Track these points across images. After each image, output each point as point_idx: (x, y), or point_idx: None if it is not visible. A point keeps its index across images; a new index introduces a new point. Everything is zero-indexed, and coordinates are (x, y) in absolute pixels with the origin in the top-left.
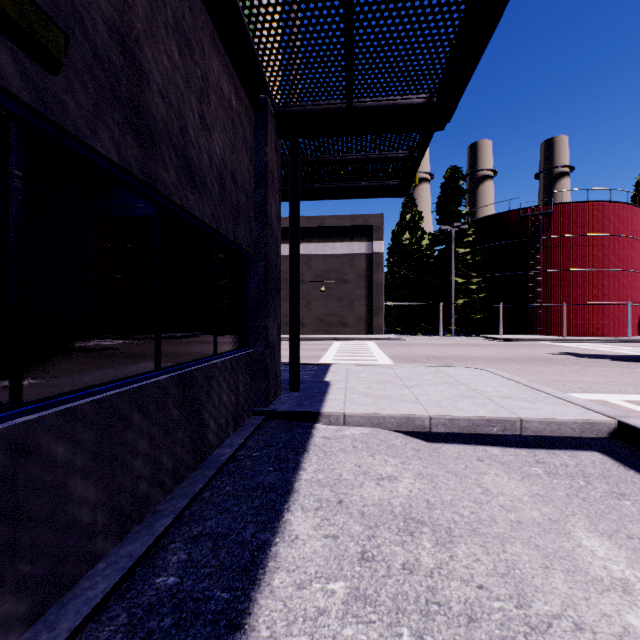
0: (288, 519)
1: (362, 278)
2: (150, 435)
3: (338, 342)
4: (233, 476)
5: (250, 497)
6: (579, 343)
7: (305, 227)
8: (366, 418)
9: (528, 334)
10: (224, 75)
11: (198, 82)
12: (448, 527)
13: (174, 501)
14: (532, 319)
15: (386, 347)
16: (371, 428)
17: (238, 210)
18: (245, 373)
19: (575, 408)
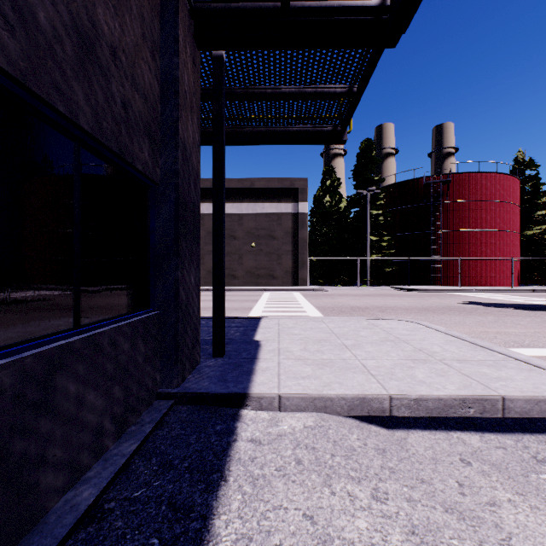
0: None
1: (289, 235)
2: None
3: (267, 293)
4: None
5: None
6: (476, 293)
7: (237, 188)
8: (308, 400)
9: (430, 285)
10: None
11: None
12: None
13: None
14: (433, 272)
15: (312, 298)
16: (315, 414)
17: (127, 111)
18: (142, 346)
19: None
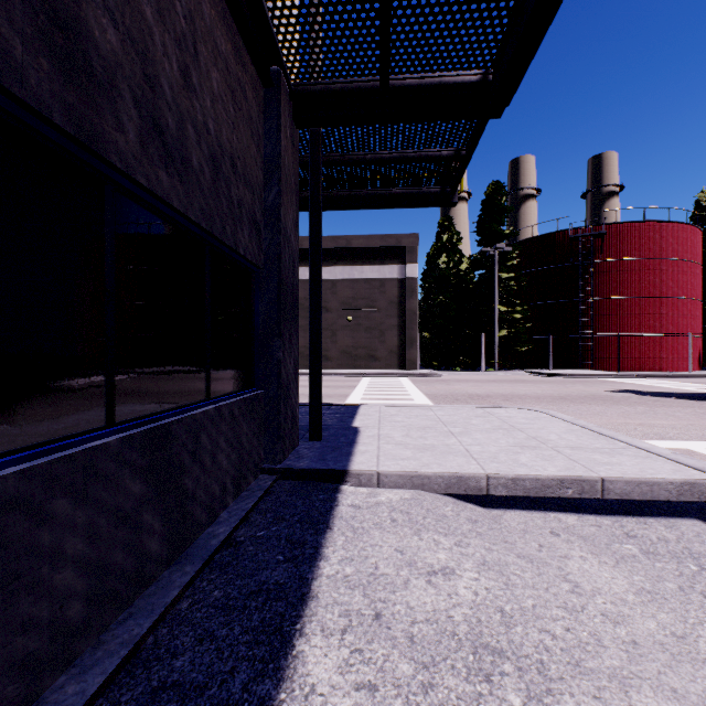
0: (300, 651)
1: (394, 306)
2: (90, 528)
3: (367, 378)
4: (226, 571)
5: (247, 609)
6: (637, 379)
7: (330, 248)
8: (406, 478)
9: (578, 369)
10: (219, 25)
11: (178, 20)
12: (539, 660)
13: (131, 622)
14: (583, 352)
15: (422, 384)
16: (413, 491)
17: (240, 209)
18: (251, 421)
19: (665, 463)
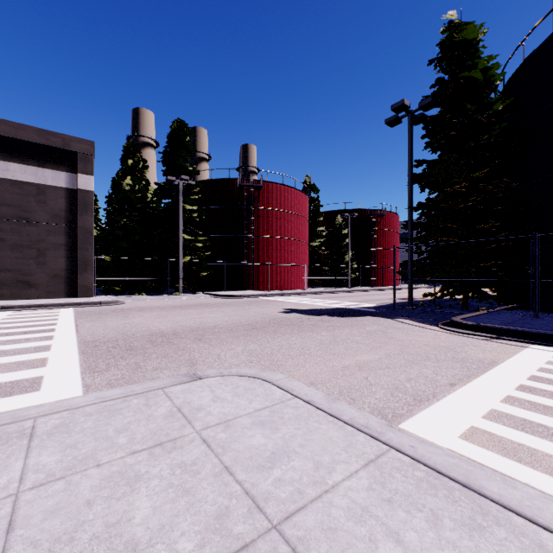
0: None
1: (60, 220)
2: None
3: (3, 314)
4: None
5: None
6: (285, 297)
7: None
8: None
9: (244, 289)
10: None
11: None
12: None
13: None
14: (247, 276)
15: (89, 319)
16: None
17: None
18: None
19: None
